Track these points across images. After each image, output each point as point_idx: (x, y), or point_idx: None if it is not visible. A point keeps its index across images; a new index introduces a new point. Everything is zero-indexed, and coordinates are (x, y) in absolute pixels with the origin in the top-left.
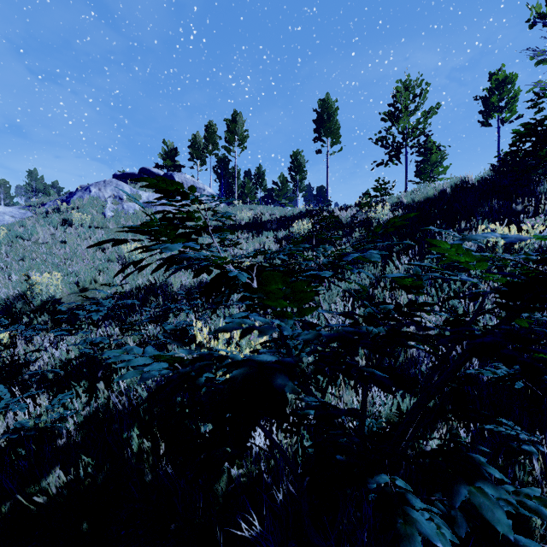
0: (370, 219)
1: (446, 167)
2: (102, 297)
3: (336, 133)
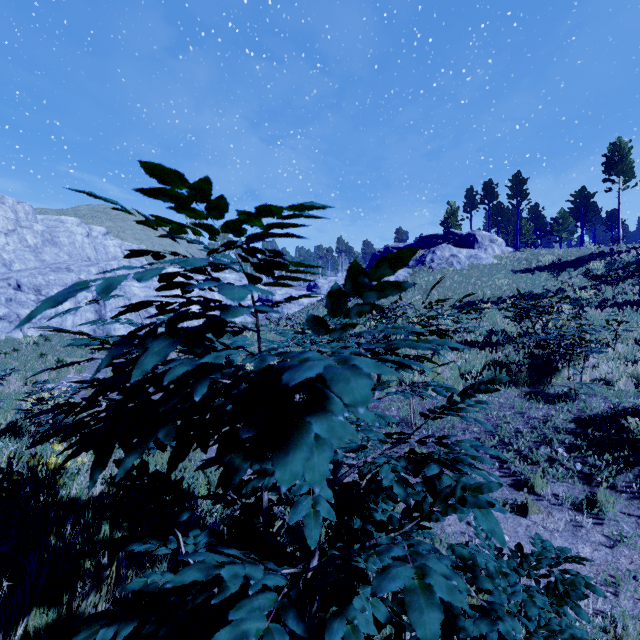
0: None
1: None
2: (508, 297)
3: (629, 172)
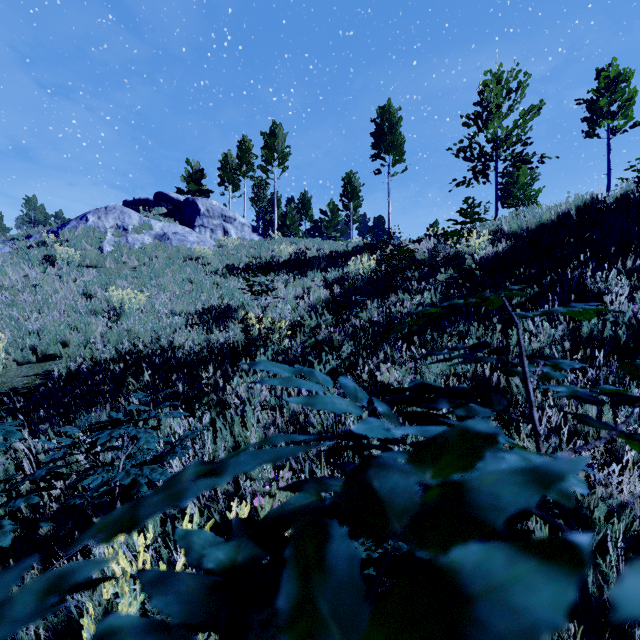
0: (458, 254)
1: (538, 190)
2: (61, 373)
3: (399, 149)
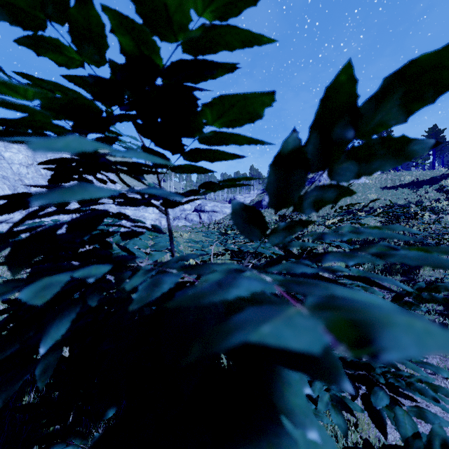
0: None
1: None
2: (378, 207)
3: None
